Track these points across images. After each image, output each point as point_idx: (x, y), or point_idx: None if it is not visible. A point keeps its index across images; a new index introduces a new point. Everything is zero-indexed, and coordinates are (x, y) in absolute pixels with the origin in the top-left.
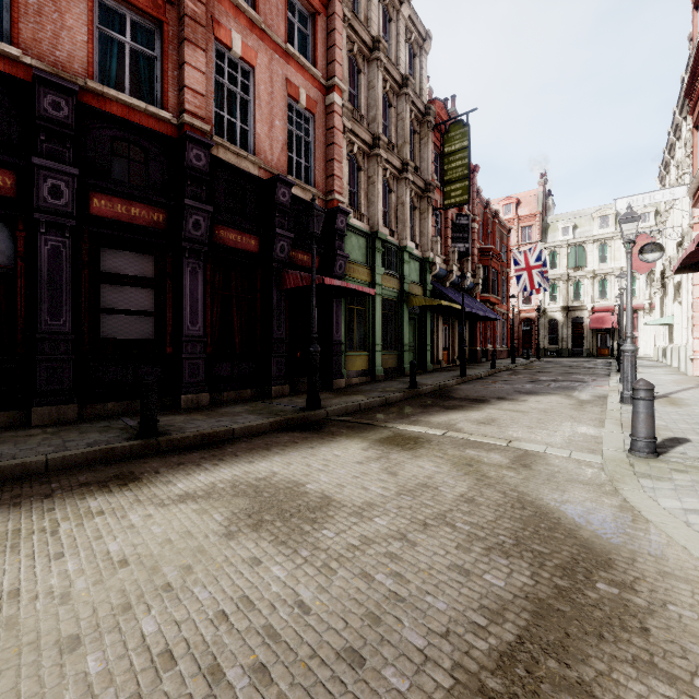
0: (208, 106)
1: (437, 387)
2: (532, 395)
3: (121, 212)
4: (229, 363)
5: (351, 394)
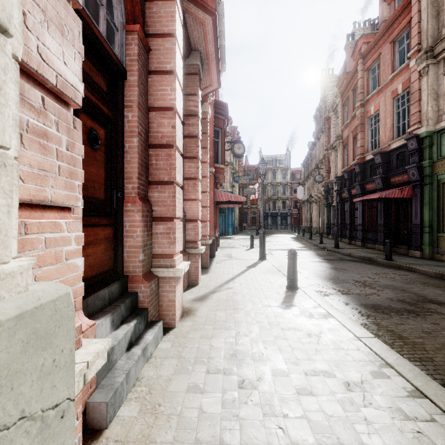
0: (366, 145)
1: (396, 264)
2: (320, 265)
3: (354, 192)
4: (371, 233)
5: (371, 253)
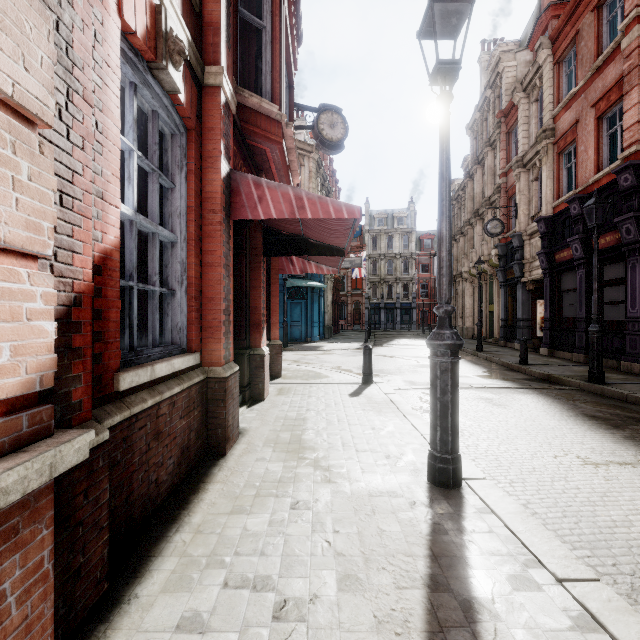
0: None
1: None
2: None
3: (603, 243)
4: None
5: None
